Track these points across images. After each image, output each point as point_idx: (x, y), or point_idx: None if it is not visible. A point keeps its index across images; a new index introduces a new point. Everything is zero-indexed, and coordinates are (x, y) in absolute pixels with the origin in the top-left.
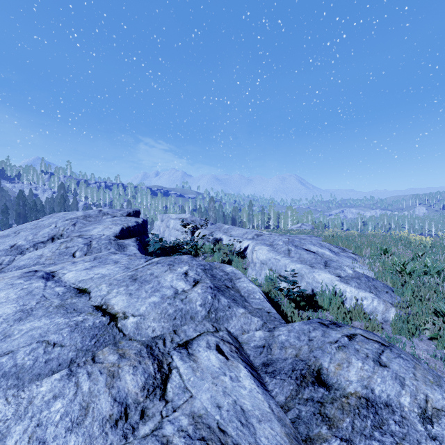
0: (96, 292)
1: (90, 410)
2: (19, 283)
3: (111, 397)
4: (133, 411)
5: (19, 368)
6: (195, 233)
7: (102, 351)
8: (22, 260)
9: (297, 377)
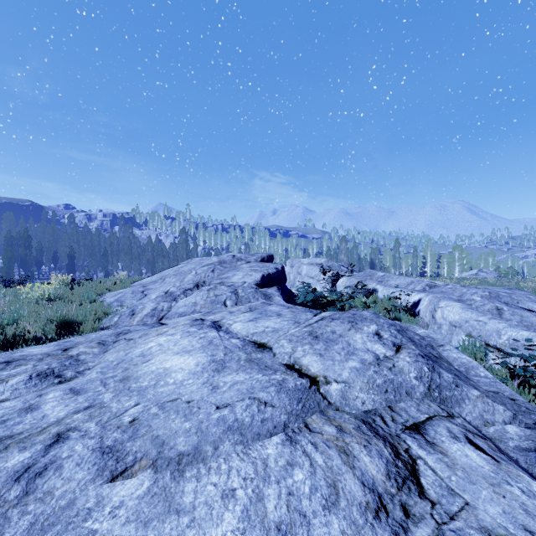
0: (278, 348)
1: (339, 490)
2: (194, 331)
3: (357, 479)
4: (390, 503)
5: (240, 424)
6: (339, 281)
7: (312, 419)
8: (180, 307)
9: None
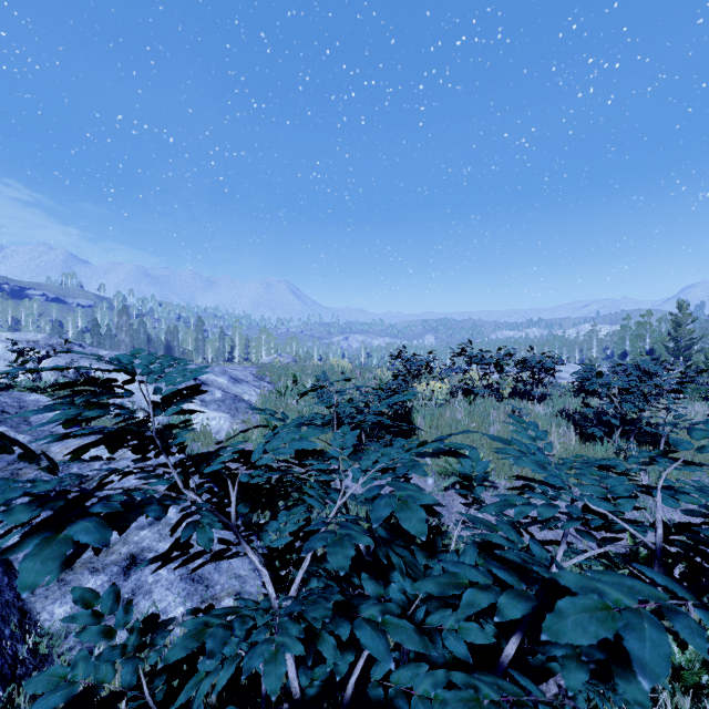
0: None
1: None
2: None
3: None
4: None
5: None
6: (41, 363)
7: None
8: None
9: (13, 460)
